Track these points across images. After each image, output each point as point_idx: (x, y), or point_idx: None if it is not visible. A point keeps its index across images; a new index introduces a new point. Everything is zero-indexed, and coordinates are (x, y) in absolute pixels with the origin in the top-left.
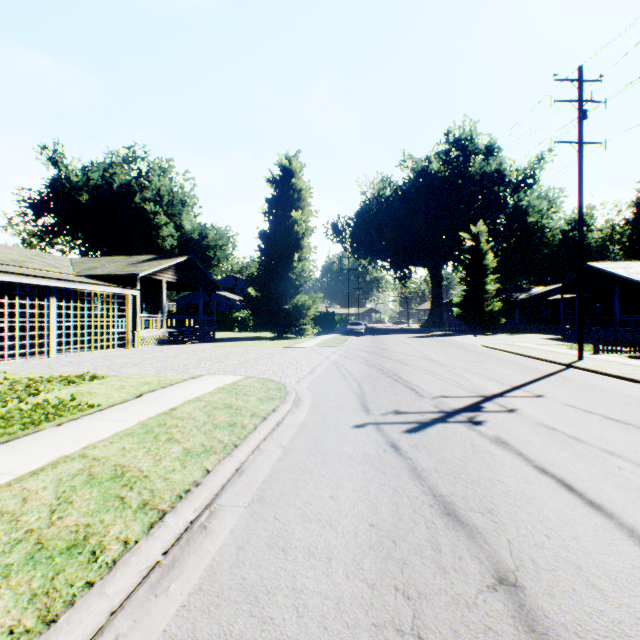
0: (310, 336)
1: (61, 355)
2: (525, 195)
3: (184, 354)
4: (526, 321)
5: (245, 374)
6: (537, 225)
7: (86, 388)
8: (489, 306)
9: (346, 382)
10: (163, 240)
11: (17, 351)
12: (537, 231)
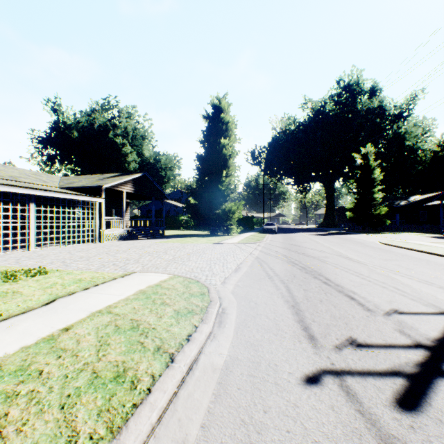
0: (235, 234)
1: (39, 249)
2: (403, 124)
3: (133, 248)
4: (406, 222)
5: (174, 272)
6: (413, 147)
7: (18, 286)
8: (376, 210)
9: (273, 284)
10: (129, 164)
11: (1, 246)
12: (413, 152)
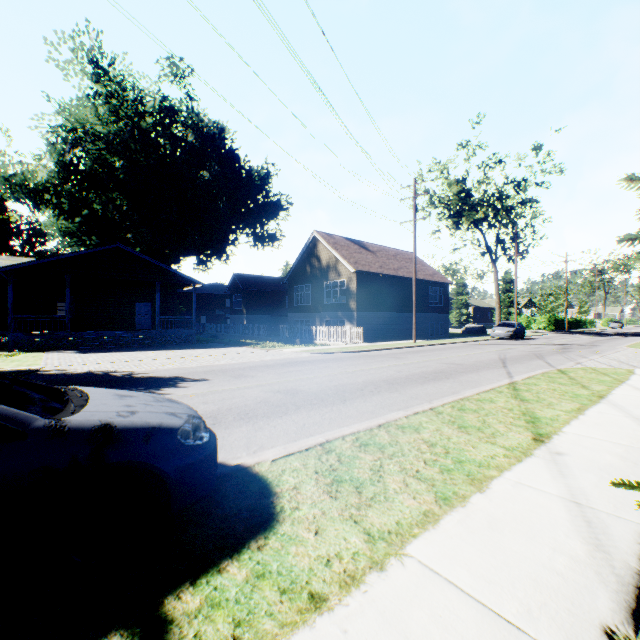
0: None
1: None
2: None
3: None
4: None
5: None
6: None
7: None
8: None
9: (595, 348)
10: None
11: None
12: None
